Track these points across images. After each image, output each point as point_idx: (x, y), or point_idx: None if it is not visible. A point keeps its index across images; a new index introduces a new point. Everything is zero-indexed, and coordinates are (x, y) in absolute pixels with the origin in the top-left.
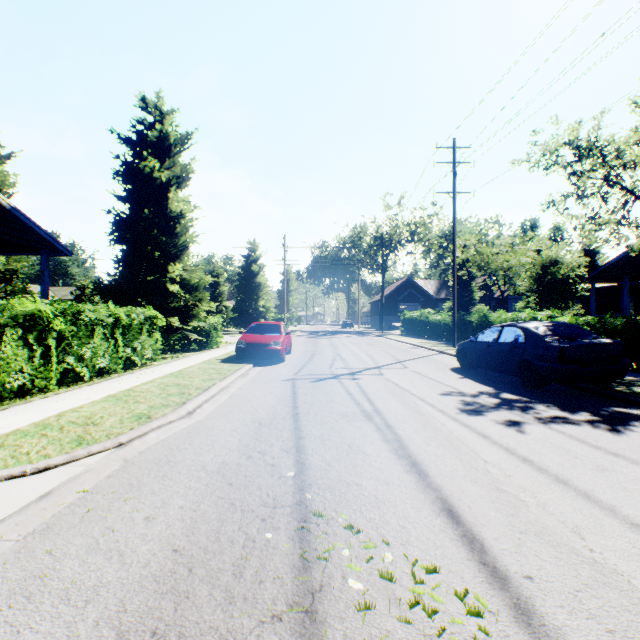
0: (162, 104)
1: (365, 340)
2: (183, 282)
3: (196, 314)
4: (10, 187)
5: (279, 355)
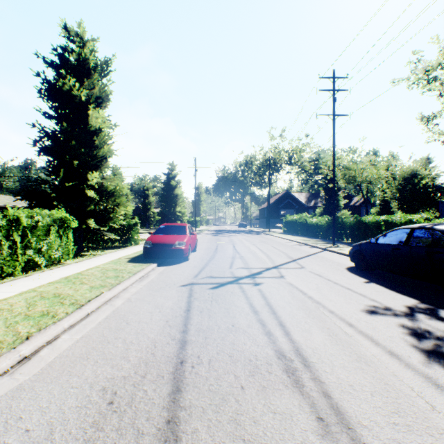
0: (83, 32)
1: (257, 238)
2: (101, 189)
3: (112, 217)
4: None
5: (183, 254)
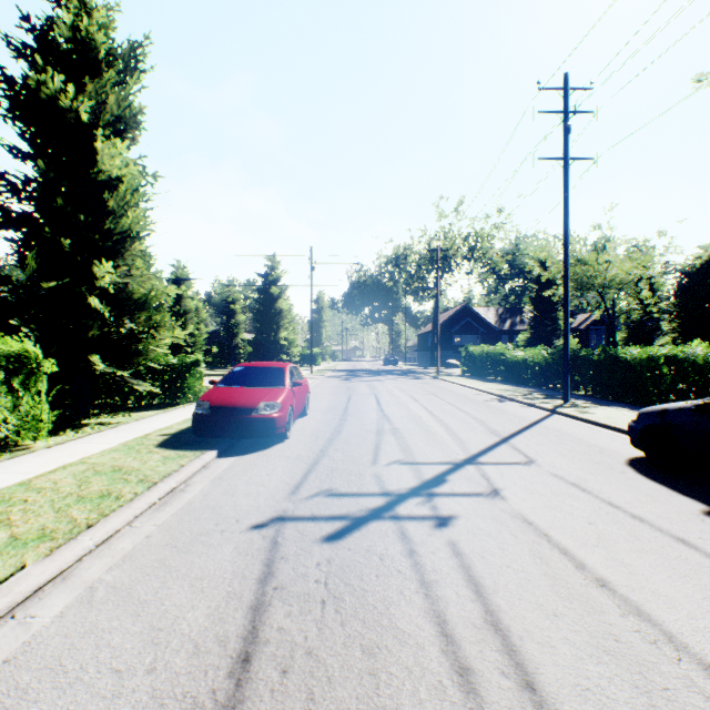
0: None
1: (419, 385)
2: (121, 295)
3: (143, 349)
4: None
5: (274, 429)
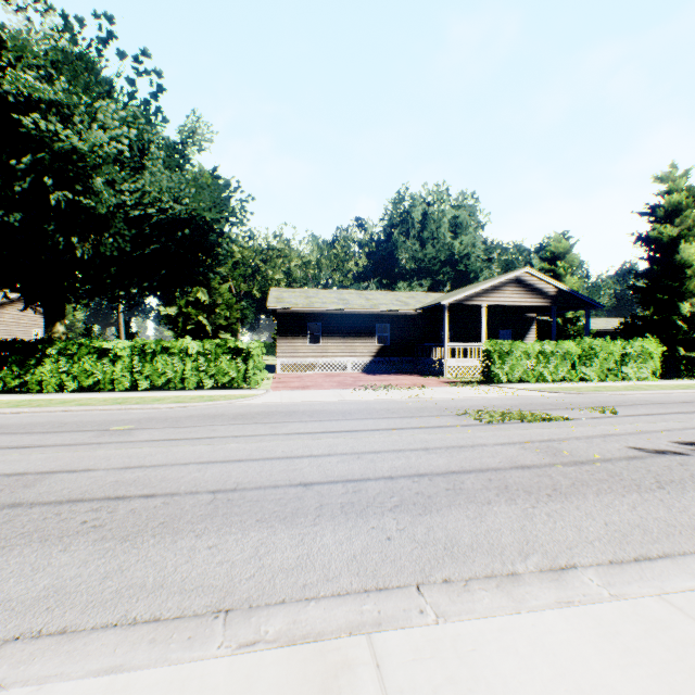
0: (673, 173)
1: None
2: (693, 317)
3: None
4: (575, 262)
5: None
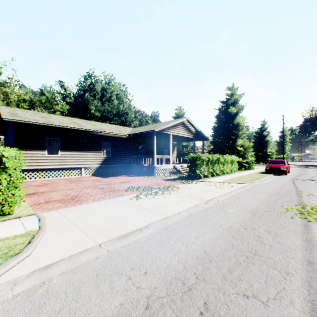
0: (234, 87)
1: None
2: (241, 146)
3: (246, 157)
4: None
5: (284, 172)
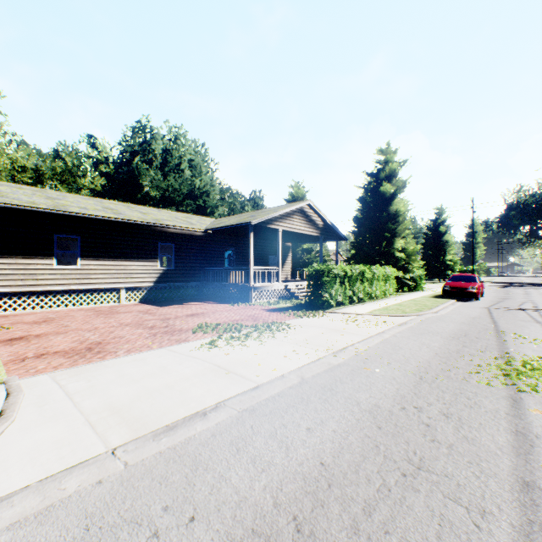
0: (389, 149)
1: None
2: (402, 250)
3: (411, 269)
4: None
5: (474, 296)
